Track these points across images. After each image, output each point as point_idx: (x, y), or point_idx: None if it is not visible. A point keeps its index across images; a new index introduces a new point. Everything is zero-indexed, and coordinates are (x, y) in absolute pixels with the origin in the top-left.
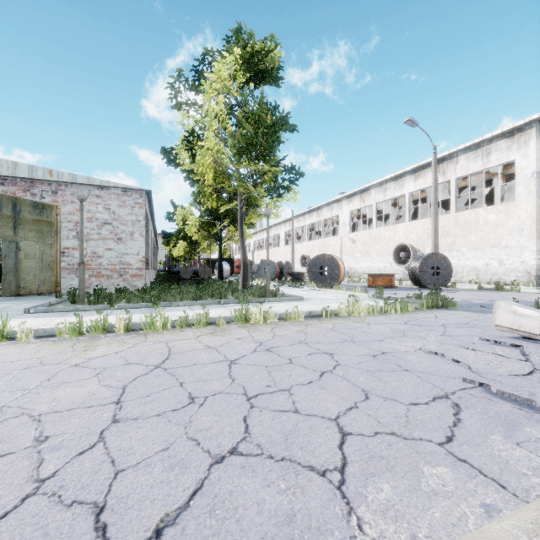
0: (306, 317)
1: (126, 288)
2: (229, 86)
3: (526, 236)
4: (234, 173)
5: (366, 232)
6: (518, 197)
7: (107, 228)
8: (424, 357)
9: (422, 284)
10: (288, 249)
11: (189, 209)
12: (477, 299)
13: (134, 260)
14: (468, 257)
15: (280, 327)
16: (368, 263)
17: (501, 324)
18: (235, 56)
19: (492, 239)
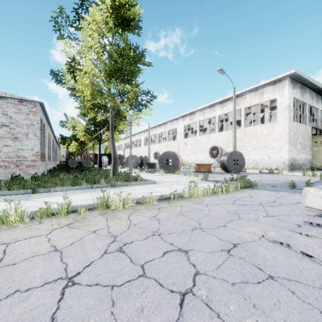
0: (159, 200)
1: (19, 176)
2: (103, 28)
3: (282, 142)
4: (106, 91)
5: (193, 138)
6: (278, 119)
7: (5, 129)
8: (274, 249)
9: (228, 170)
10: (146, 148)
11: (77, 119)
12: (264, 180)
13: (29, 154)
14: (251, 154)
15: (137, 213)
16: (194, 157)
17: (311, 206)
18: (106, 4)
19: (264, 143)
